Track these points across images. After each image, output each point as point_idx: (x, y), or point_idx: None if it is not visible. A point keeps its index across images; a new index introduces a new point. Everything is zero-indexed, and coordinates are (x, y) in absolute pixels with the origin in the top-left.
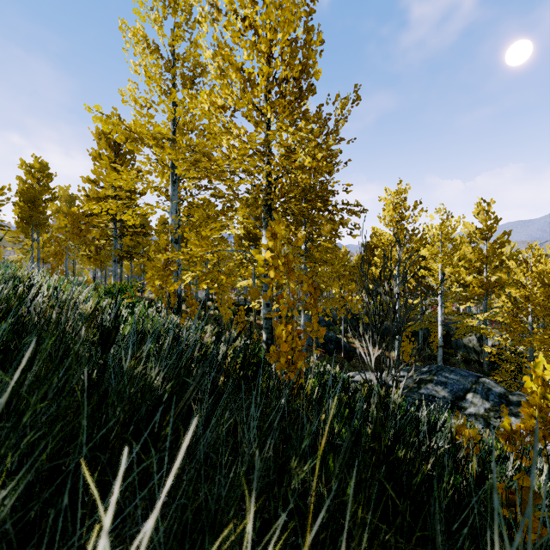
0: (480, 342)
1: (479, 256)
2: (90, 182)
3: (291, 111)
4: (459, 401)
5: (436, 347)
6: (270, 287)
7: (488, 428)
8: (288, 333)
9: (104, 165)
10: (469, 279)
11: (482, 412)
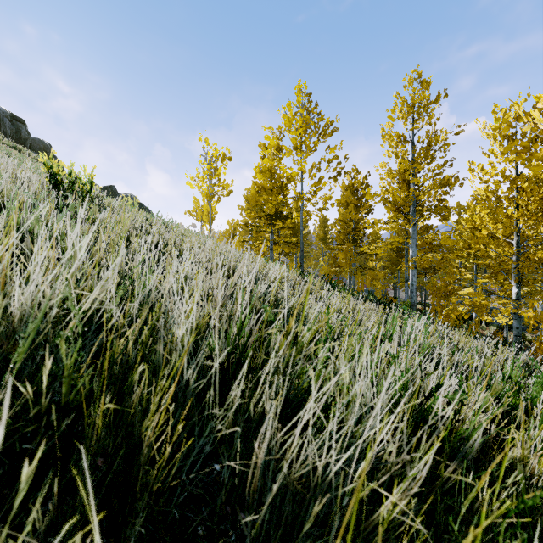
0: None
1: None
2: (340, 221)
3: (538, 222)
4: None
5: None
6: (530, 327)
7: None
8: (540, 346)
9: (350, 209)
10: None
11: None
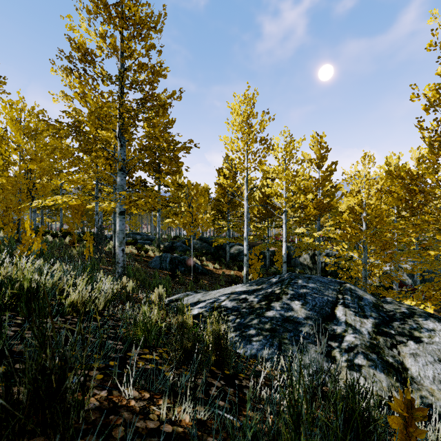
0: (312, 260)
1: (315, 181)
2: None
3: None
4: (328, 323)
5: (280, 265)
6: None
7: (392, 375)
8: None
9: None
10: (309, 197)
11: (368, 339)
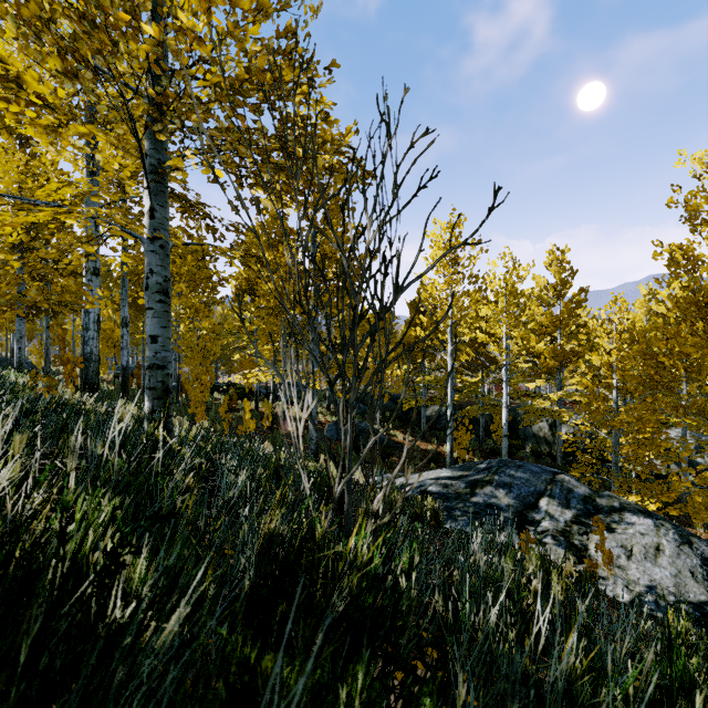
0: (553, 430)
1: (552, 318)
2: None
3: None
4: (529, 511)
5: (500, 438)
6: None
7: (571, 552)
8: None
9: None
10: (540, 346)
11: (562, 526)
